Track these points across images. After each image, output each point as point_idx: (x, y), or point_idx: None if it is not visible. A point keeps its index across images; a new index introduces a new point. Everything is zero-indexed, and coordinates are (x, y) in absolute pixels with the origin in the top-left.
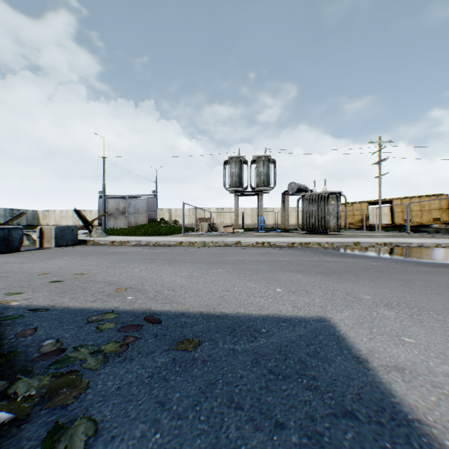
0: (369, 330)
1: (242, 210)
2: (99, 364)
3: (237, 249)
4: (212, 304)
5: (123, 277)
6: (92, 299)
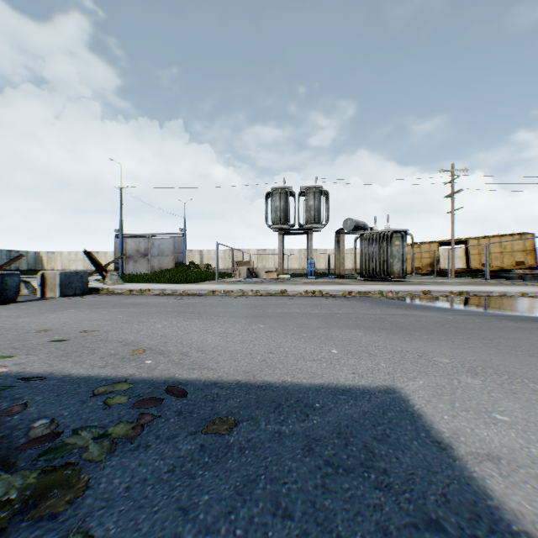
0: (450, 405)
1: (288, 251)
2: (104, 454)
3: (282, 299)
4: (252, 370)
5: (142, 335)
6: (101, 363)
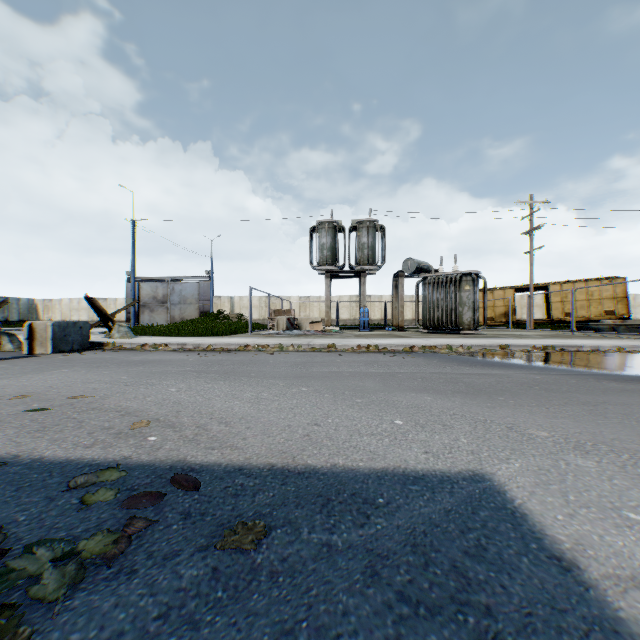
0: (562, 498)
1: (336, 299)
2: (63, 587)
3: (330, 355)
4: (291, 450)
5: (149, 402)
6: (87, 441)
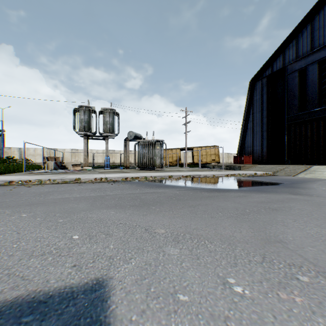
0: (146, 292)
1: (95, 151)
2: None
3: (73, 186)
4: None
5: None
6: None
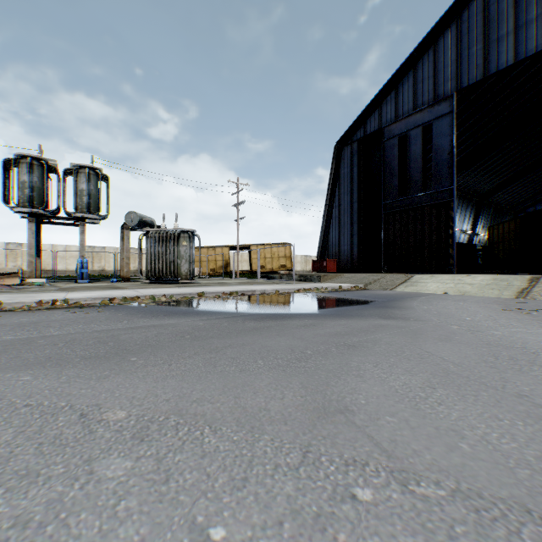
0: None
1: (62, 248)
2: None
3: None
4: None
5: None
6: None
